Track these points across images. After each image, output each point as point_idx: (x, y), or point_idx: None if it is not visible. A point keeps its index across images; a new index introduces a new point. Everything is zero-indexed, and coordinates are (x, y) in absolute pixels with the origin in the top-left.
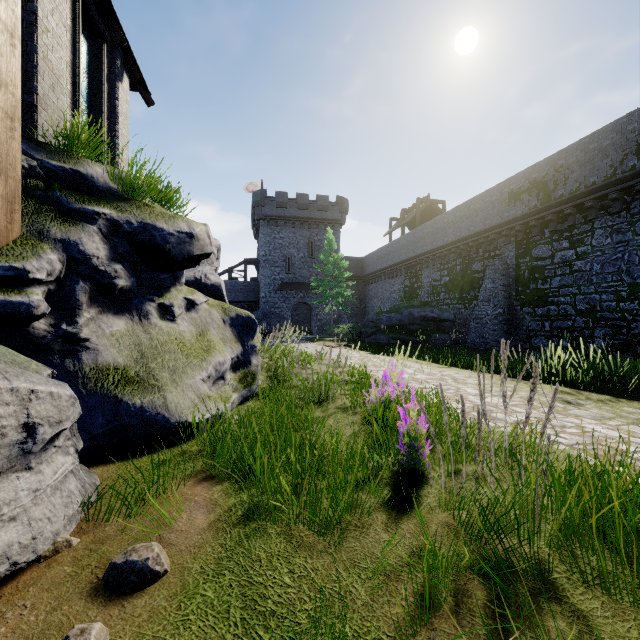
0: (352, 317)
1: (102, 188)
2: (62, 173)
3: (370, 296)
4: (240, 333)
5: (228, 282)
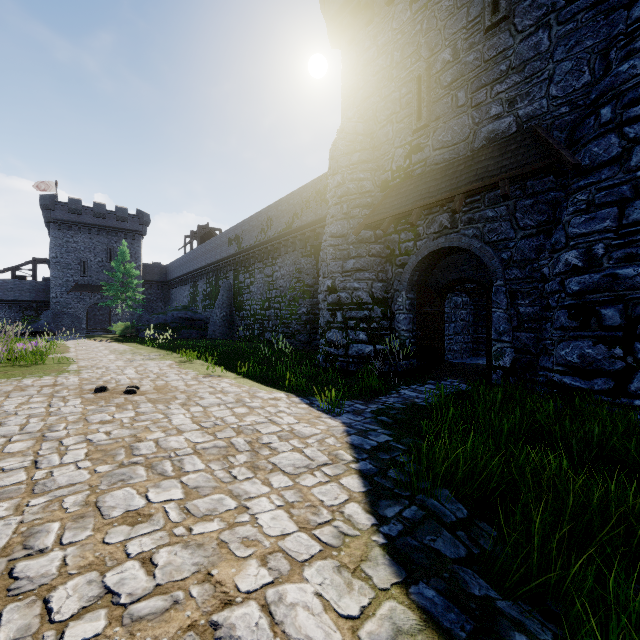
0: None
1: None
2: None
3: (172, 299)
4: None
5: (10, 281)
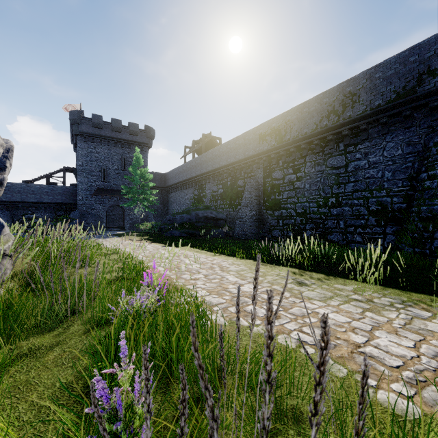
0: (158, 217)
1: None
2: None
3: (171, 201)
4: None
5: (46, 186)
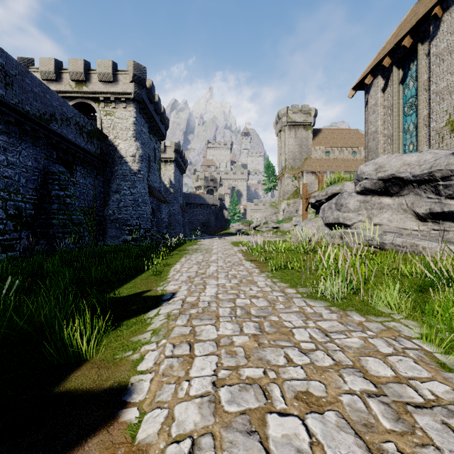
0: None
1: None
2: None
3: None
4: None
5: None
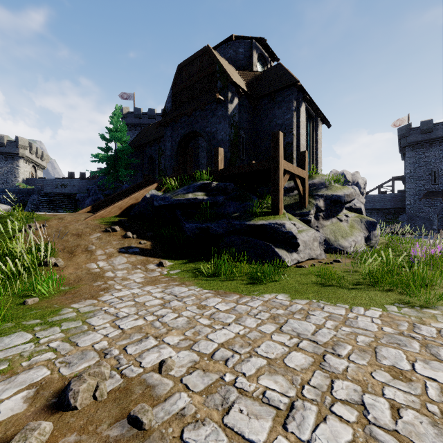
0: None
1: (320, 185)
2: (312, 184)
3: None
4: (368, 227)
5: (377, 195)
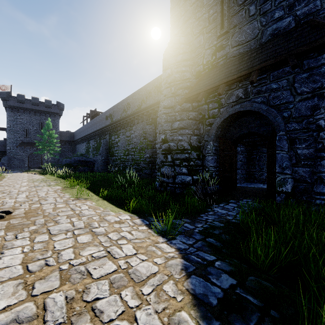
0: None
1: None
2: None
3: (77, 150)
4: None
5: None
